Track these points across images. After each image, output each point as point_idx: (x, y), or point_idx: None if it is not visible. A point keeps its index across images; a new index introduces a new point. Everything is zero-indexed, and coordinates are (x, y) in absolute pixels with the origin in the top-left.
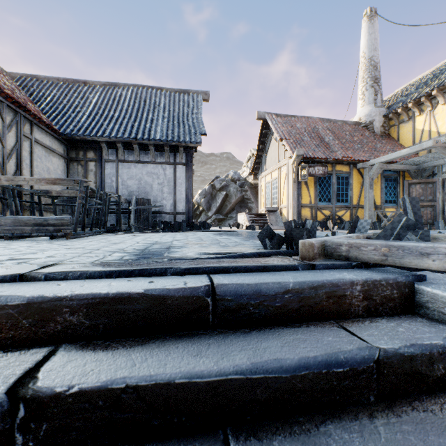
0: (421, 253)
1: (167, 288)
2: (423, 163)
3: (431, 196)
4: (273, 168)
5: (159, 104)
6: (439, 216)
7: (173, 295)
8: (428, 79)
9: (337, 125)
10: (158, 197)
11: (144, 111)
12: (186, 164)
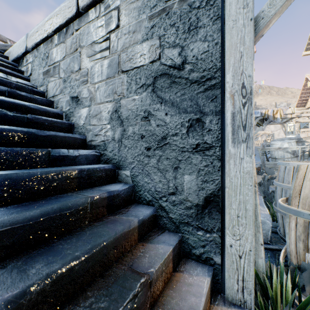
0: (6, 46)
1: None
2: None
3: None
4: None
5: None
6: None
7: None
8: None
9: None
10: None
11: None
12: None
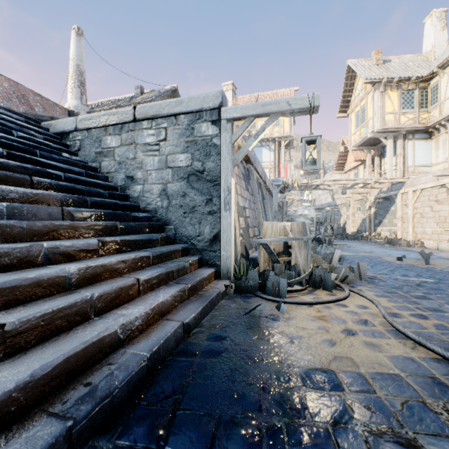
0: (43, 116)
1: None
2: None
3: None
4: None
5: None
6: None
7: None
8: (115, 101)
9: (49, 103)
10: None
11: None
12: None
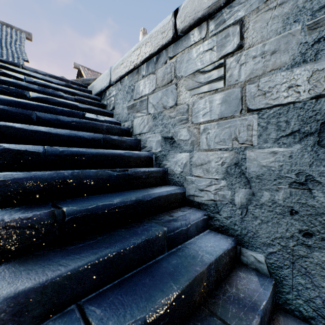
0: (89, 80)
1: (6, 59)
2: None
3: None
4: None
5: None
6: None
7: (8, 62)
8: None
9: None
10: None
11: None
12: None
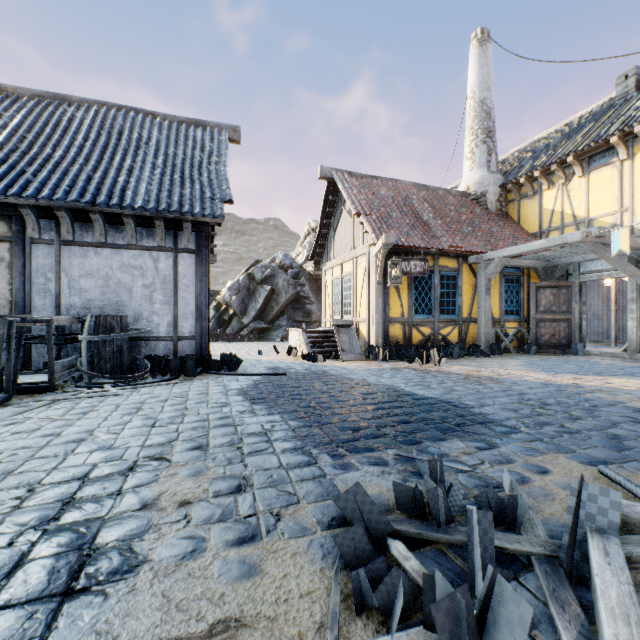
0: None
1: None
2: (555, 258)
3: (565, 305)
4: (345, 257)
5: (148, 142)
6: (575, 334)
7: None
8: (556, 138)
9: (438, 194)
10: (143, 310)
11: (117, 151)
12: (197, 252)
